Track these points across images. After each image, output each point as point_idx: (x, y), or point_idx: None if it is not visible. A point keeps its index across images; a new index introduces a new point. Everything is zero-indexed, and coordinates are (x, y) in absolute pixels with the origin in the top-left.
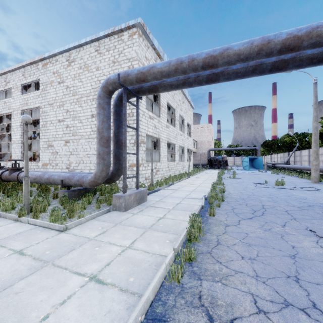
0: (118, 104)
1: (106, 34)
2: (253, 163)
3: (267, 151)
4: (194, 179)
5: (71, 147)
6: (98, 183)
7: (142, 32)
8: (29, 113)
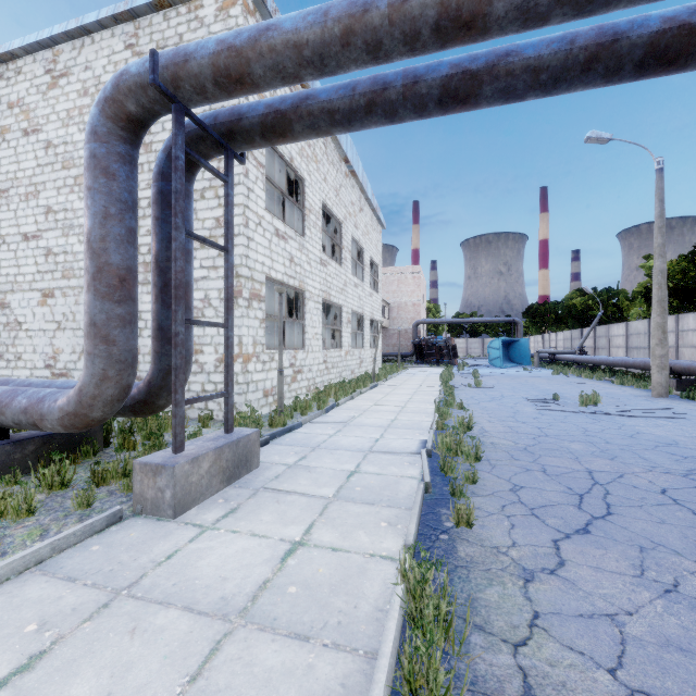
0: (168, 172)
1: None
2: (510, 351)
3: (534, 326)
4: (387, 391)
5: (60, 308)
6: (91, 421)
7: (254, 2)
8: None
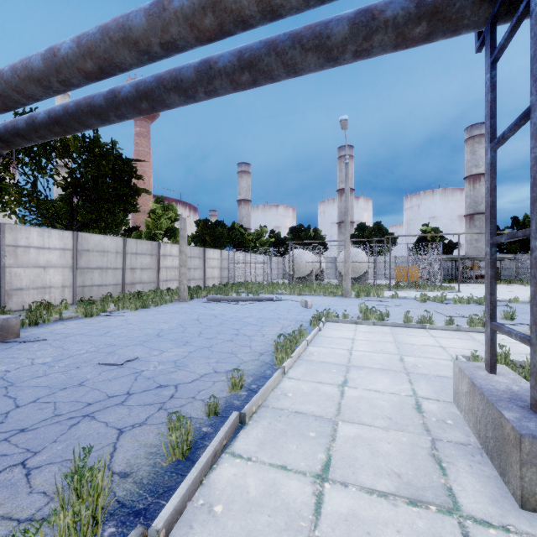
0: None
1: None
2: None
3: None
4: None
5: None
6: None
7: None
8: None
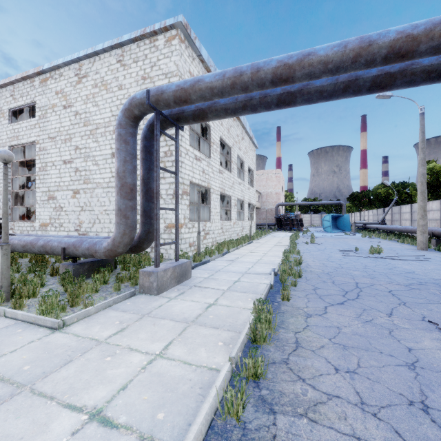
0: (148, 137)
1: (132, 37)
2: (337, 222)
3: (355, 206)
4: (257, 245)
5: (83, 199)
6: (117, 253)
7: (184, 35)
8: (21, 151)
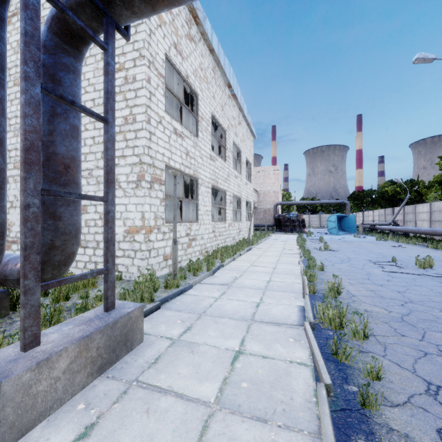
0: (50, 45)
1: None
2: (341, 223)
3: (356, 206)
4: (259, 253)
5: (12, 191)
6: None
7: None
8: None
